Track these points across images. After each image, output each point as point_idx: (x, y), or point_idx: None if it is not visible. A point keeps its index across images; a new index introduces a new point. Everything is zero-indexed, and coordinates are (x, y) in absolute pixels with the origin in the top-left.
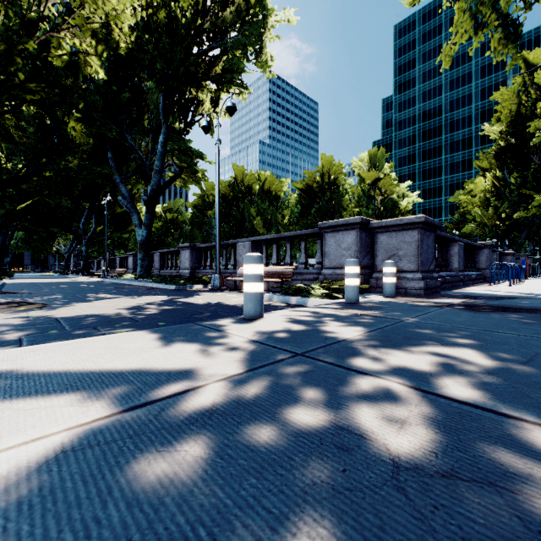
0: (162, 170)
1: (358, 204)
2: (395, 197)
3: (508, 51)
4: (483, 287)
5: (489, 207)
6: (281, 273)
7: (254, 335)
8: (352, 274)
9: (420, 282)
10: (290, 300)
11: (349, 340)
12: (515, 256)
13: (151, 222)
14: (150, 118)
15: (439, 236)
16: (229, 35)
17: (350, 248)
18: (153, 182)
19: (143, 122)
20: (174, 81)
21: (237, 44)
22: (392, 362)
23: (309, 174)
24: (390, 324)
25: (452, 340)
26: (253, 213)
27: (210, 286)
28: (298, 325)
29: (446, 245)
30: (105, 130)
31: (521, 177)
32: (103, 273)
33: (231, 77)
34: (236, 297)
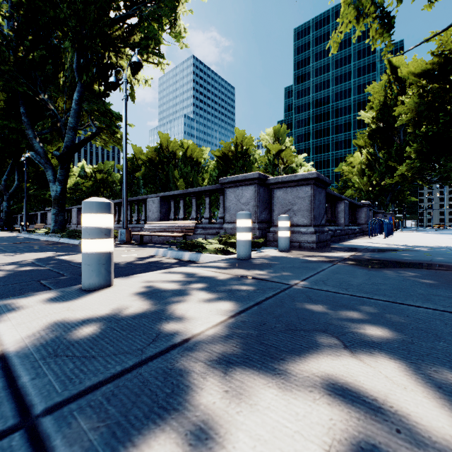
0: (77, 127)
1: (265, 170)
2: (294, 166)
3: (383, 38)
4: (364, 240)
5: (364, 176)
6: (184, 227)
7: (32, 334)
8: (243, 228)
9: (313, 236)
10: (183, 256)
11: (193, 341)
12: (383, 214)
13: (66, 178)
14: (65, 77)
15: (329, 194)
16: (146, 6)
17: (249, 202)
18: (67, 138)
19: (59, 80)
20: (88, 41)
21: (152, 13)
22: (239, 448)
23: (225, 144)
24: (274, 293)
25: (358, 329)
26: (176, 176)
27: (117, 240)
28: (142, 302)
29: (335, 203)
30: (14, 83)
31: (387, 153)
32: (22, 228)
33: (146, 43)
34: (131, 253)
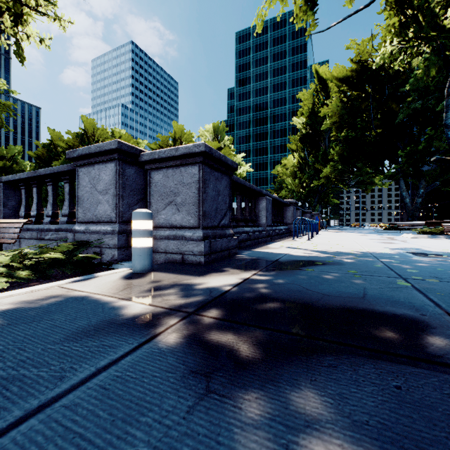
0: None
1: None
2: None
3: (307, 15)
4: (286, 243)
5: (296, 178)
6: (7, 230)
7: None
8: None
9: (200, 244)
10: None
11: None
12: (311, 214)
13: None
14: None
15: (243, 185)
16: None
17: (108, 190)
18: None
19: None
20: None
21: None
22: None
23: (163, 137)
24: None
25: None
26: None
27: None
28: None
29: (255, 198)
30: None
31: (315, 157)
32: None
33: None
34: None
